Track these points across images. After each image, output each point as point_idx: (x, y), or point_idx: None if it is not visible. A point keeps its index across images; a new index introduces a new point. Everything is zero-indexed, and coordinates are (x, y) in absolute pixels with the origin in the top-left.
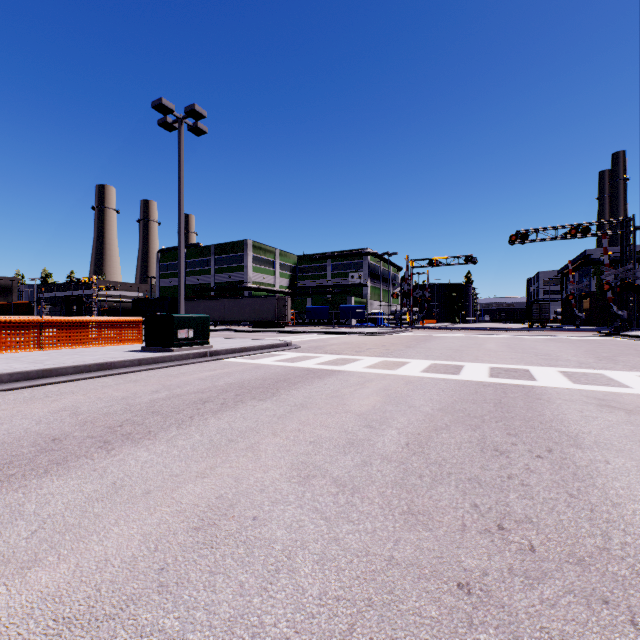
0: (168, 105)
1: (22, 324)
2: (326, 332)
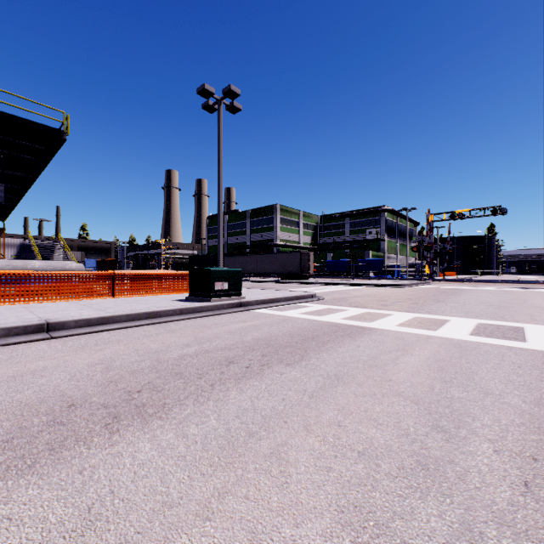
0: (209, 89)
1: (99, 277)
2: (346, 284)
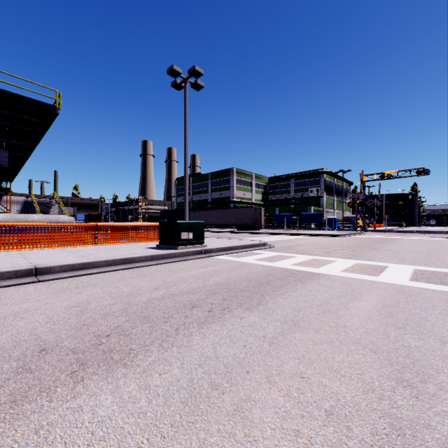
0: (177, 69)
1: (84, 228)
2: (292, 234)
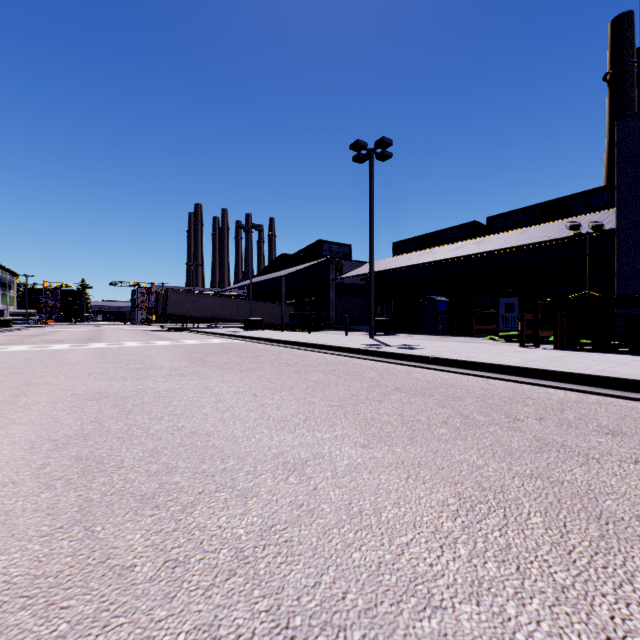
0: None
1: None
2: None
